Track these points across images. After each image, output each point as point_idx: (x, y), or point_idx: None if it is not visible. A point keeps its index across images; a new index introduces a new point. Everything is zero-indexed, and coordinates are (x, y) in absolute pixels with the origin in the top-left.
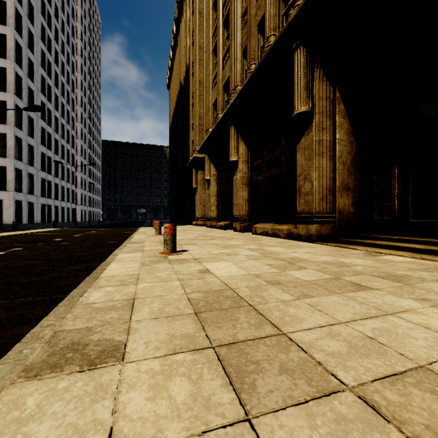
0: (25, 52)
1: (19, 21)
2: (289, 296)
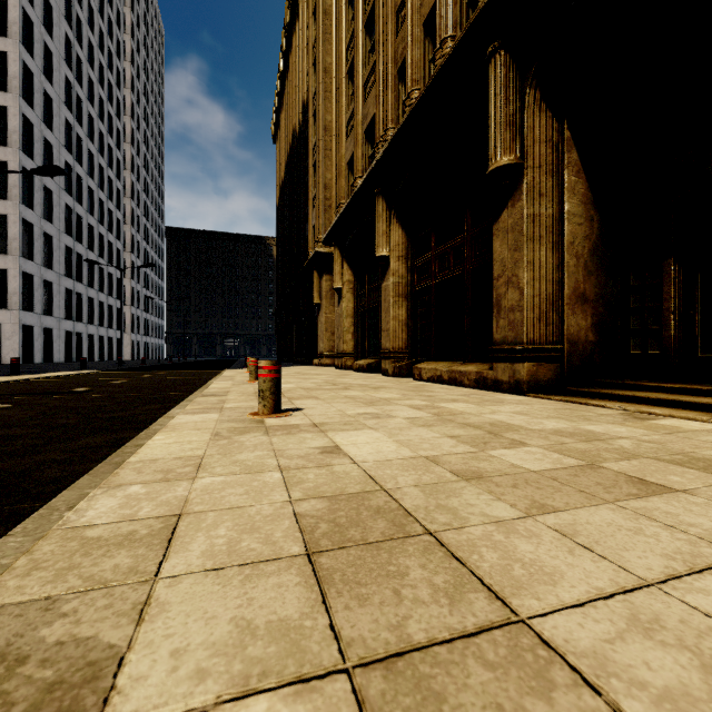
0: (39, 81)
1: (28, 30)
2: (507, 509)
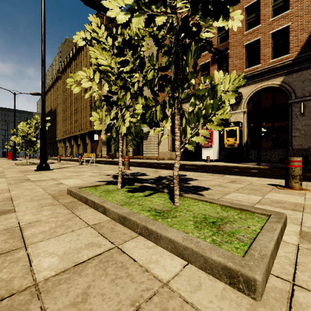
0: None
1: None
2: None
